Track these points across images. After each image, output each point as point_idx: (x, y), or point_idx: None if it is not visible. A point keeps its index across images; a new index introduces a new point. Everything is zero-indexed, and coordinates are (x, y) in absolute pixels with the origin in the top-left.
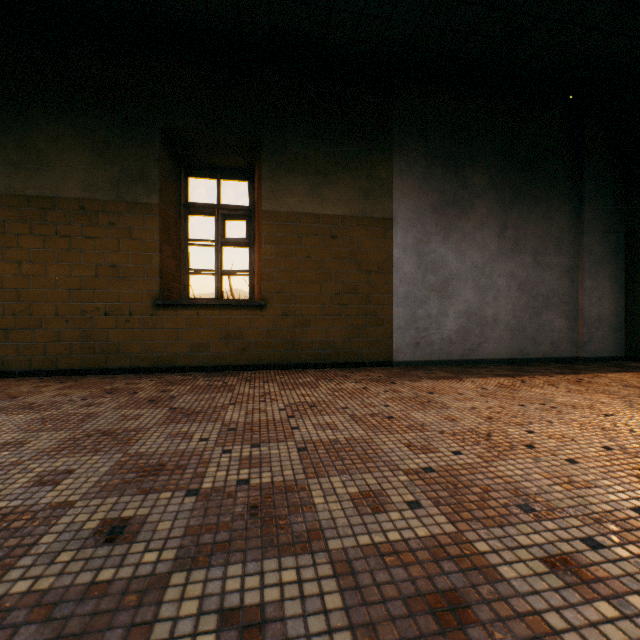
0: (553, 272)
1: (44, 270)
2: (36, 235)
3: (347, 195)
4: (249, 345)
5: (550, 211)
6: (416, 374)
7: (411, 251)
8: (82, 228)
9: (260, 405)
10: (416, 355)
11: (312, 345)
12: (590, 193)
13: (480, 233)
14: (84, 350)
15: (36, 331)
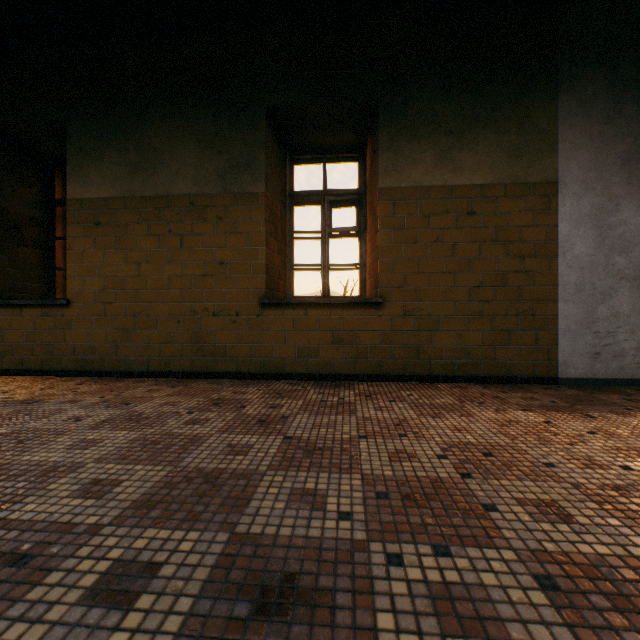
0: None
1: (159, 270)
2: (152, 235)
3: (490, 157)
4: (363, 351)
5: None
6: (611, 401)
7: (586, 224)
8: (192, 225)
9: (402, 443)
10: (594, 370)
11: (442, 353)
12: None
13: None
14: (194, 352)
15: (152, 332)
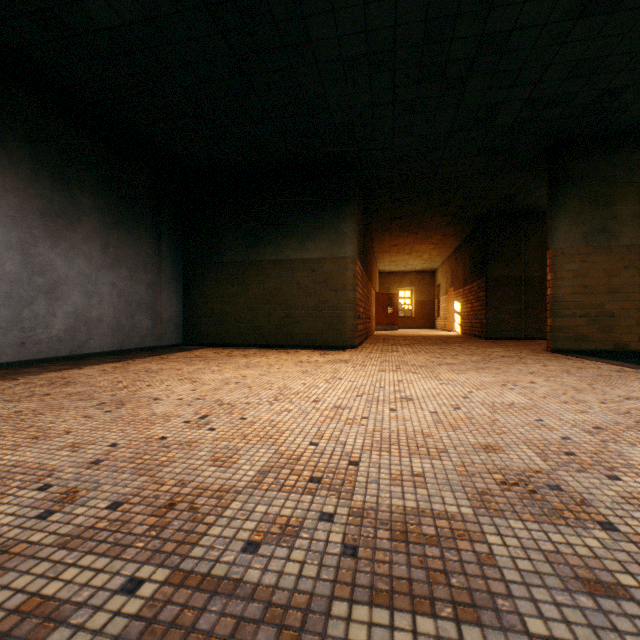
0: (143, 285)
1: None
2: None
3: None
4: None
5: (141, 240)
6: (32, 371)
7: (16, 250)
8: None
9: None
10: (22, 355)
11: None
12: (166, 234)
13: (88, 246)
14: None
15: None
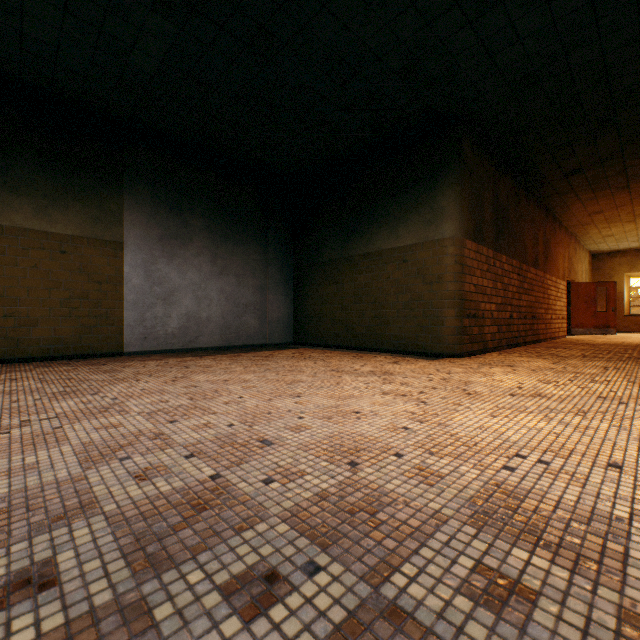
0: (251, 289)
1: None
2: None
3: (78, 219)
4: None
5: (248, 249)
6: (134, 359)
7: (140, 269)
8: None
9: None
10: (145, 347)
11: (40, 342)
12: (273, 241)
13: (198, 260)
14: None
15: None
